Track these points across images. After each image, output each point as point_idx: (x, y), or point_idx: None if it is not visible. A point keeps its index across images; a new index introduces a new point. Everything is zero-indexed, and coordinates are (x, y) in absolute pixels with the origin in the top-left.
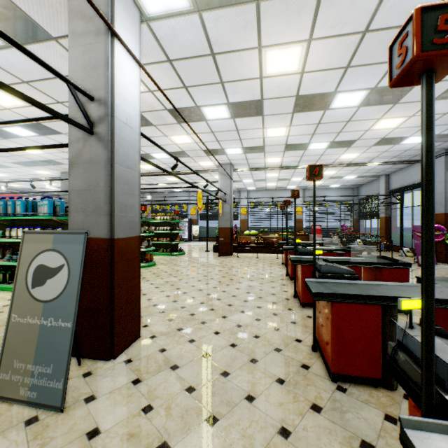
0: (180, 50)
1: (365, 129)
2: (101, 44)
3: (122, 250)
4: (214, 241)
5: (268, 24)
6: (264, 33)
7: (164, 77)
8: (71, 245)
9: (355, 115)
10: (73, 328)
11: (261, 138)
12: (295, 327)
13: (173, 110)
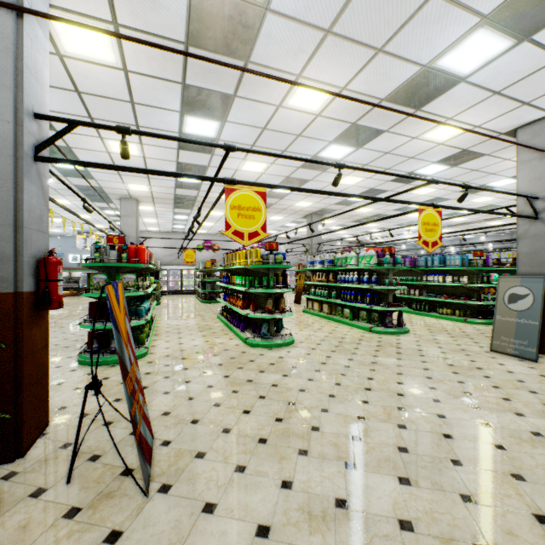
0: None
1: None
2: (544, 164)
3: None
4: None
5: None
6: None
7: None
8: (533, 284)
9: None
10: (539, 325)
11: None
12: None
13: None
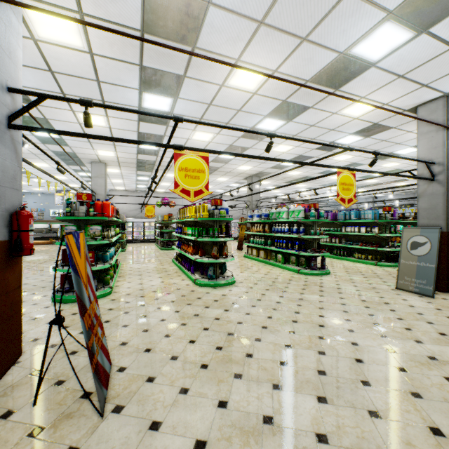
0: None
1: None
2: (439, 135)
3: None
4: None
5: None
6: None
7: None
8: (430, 233)
9: None
10: (435, 267)
11: None
12: None
13: None
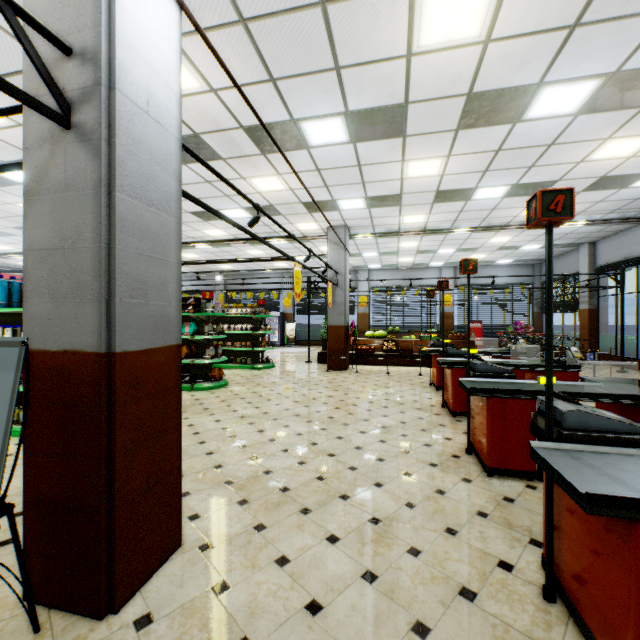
0: None
1: (575, 161)
2: None
3: (136, 376)
4: (318, 346)
5: None
6: None
7: (235, 59)
8: None
9: (566, 131)
10: None
11: (397, 181)
12: (489, 528)
13: (254, 128)
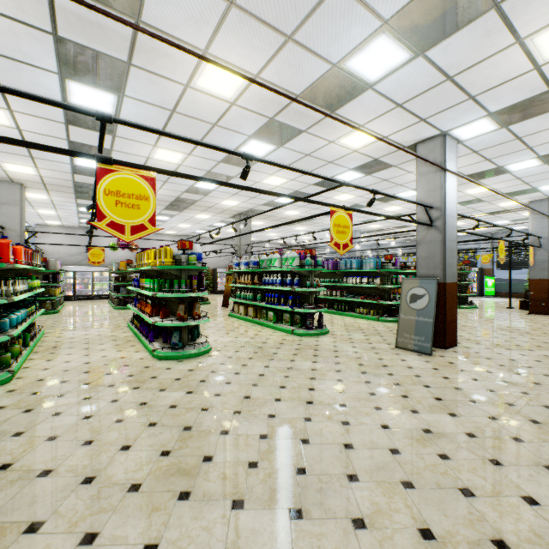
0: (486, 145)
1: None
2: (437, 177)
3: (448, 290)
4: (521, 298)
5: None
6: None
7: (468, 160)
8: (429, 285)
9: None
10: (433, 322)
11: None
12: None
13: (472, 174)
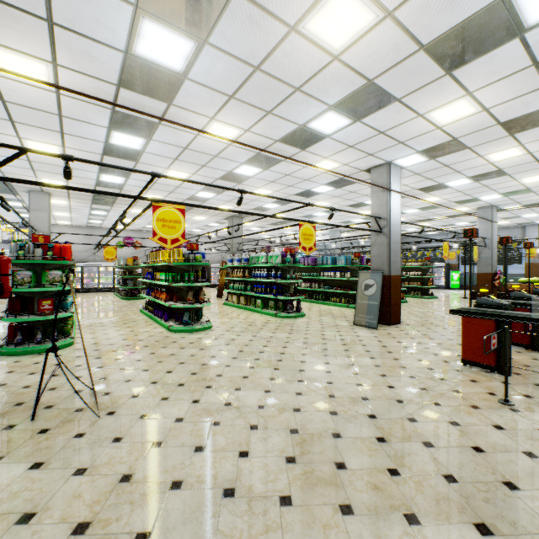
0: (423, 170)
1: None
2: (384, 195)
3: (393, 281)
4: None
5: (481, 150)
6: (480, 152)
7: (414, 179)
8: (377, 277)
9: None
10: (379, 304)
11: (519, 185)
12: None
13: (421, 188)
